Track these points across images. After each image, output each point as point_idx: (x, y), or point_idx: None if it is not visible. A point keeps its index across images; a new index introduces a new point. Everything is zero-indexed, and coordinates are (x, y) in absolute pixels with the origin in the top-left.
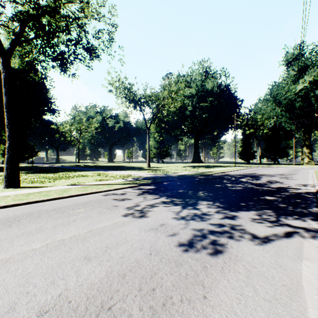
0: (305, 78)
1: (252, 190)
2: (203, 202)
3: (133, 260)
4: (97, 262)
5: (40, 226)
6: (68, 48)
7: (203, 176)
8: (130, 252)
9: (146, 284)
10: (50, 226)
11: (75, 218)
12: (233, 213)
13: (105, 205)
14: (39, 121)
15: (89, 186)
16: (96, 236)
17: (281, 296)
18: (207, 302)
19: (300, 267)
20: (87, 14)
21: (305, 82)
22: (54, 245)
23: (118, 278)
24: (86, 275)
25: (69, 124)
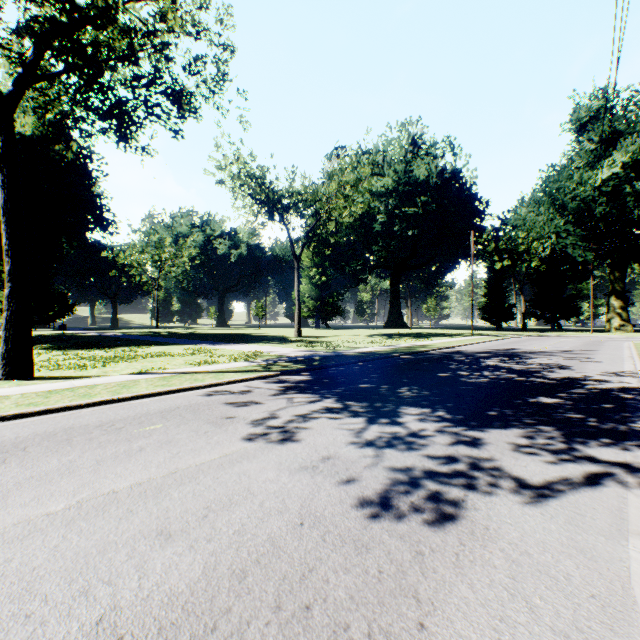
0: (614, 156)
1: (511, 384)
2: (412, 410)
3: (265, 537)
4: (185, 543)
5: (68, 461)
6: (133, 93)
7: (409, 354)
8: (257, 519)
9: (291, 595)
10: (90, 461)
11: (143, 444)
12: (474, 434)
13: (208, 417)
14: (77, 243)
15: (176, 376)
16: (186, 483)
17: (590, 624)
18: (428, 639)
19: (626, 553)
20: (172, 24)
21: (615, 164)
22: (96, 504)
23: (229, 582)
24: (159, 573)
25: (137, 250)
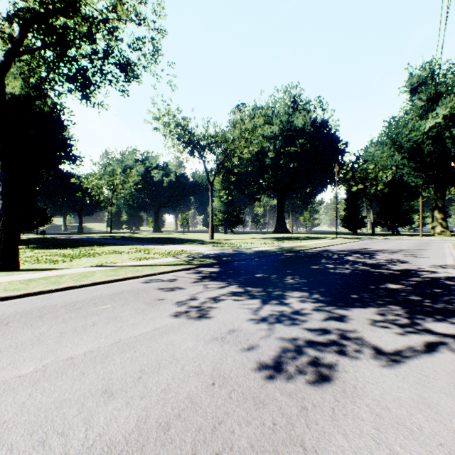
0: (437, 111)
1: (366, 274)
2: (295, 294)
3: (185, 395)
4: (123, 400)
5: (39, 333)
6: (92, 63)
7: (291, 252)
8: (179, 380)
9: (204, 444)
10: (55, 333)
11: (95, 320)
12: (341, 312)
13: (144, 299)
14: (54, 173)
15: (123, 268)
16: (126, 351)
17: None
18: None
19: None
20: (120, 14)
21: (438, 116)
22: (57, 367)
23: (156, 433)
24: (102, 425)
25: (97, 177)
